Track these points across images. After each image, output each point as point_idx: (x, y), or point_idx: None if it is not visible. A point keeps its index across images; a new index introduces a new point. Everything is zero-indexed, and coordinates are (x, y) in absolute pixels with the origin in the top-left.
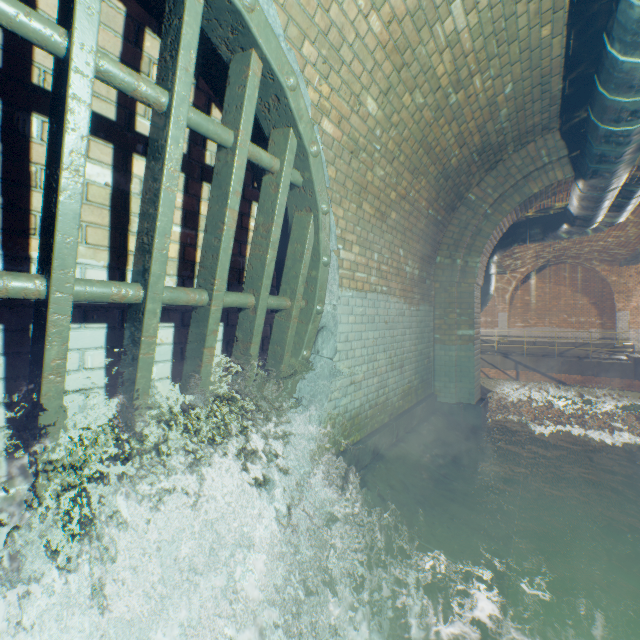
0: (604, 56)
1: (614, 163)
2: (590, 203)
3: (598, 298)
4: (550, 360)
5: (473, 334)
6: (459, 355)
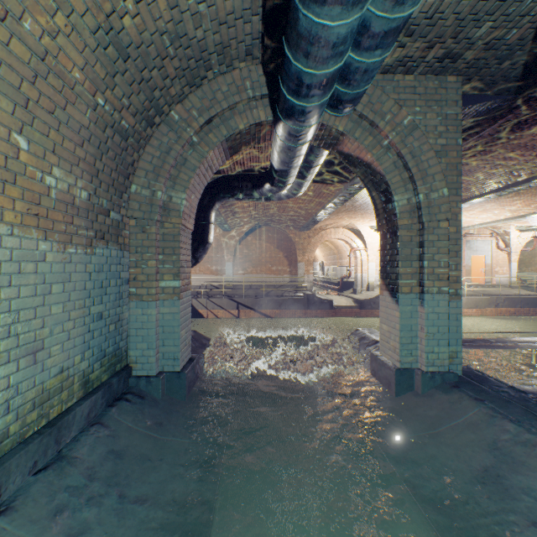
0: None
1: (310, 96)
2: (287, 156)
3: (289, 253)
4: (261, 299)
5: (179, 286)
6: (163, 312)
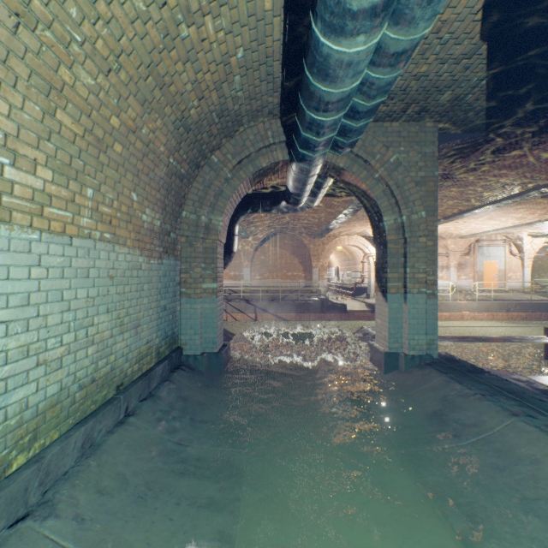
0: (310, 36)
1: (315, 151)
2: (300, 184)
3: (304, 259)
4: (277, 303)
5: (217, 287)
6: (205, 307)
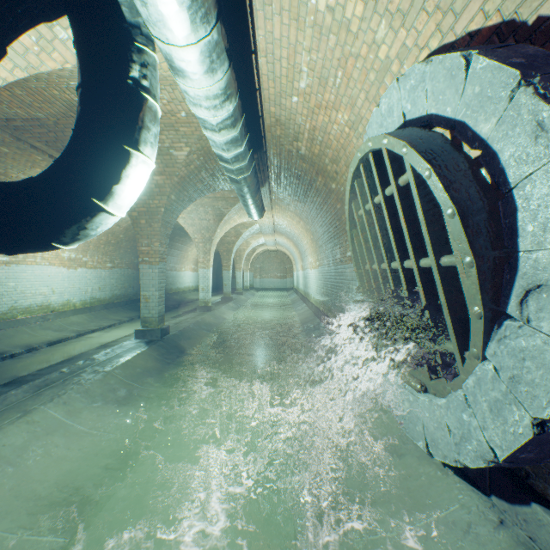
0: None
1: None
2: None
3: None
4: None
5: None
6: None
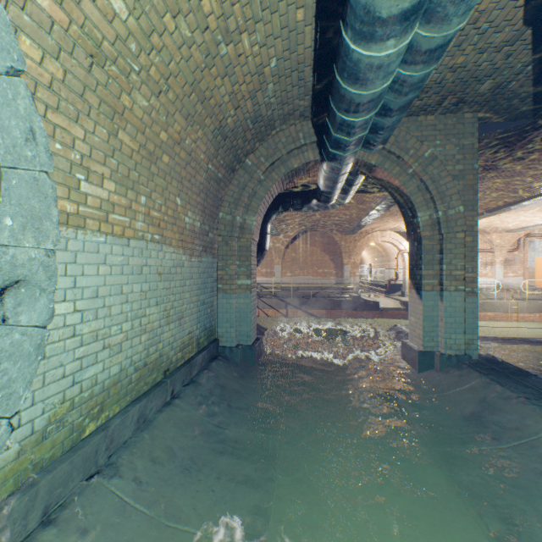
0: (341, 44)
1: (345, 150)
2: (331, 183)
3: (335, 256)
4: (308, 300)
5: (250, 283)
6: (239, 302)
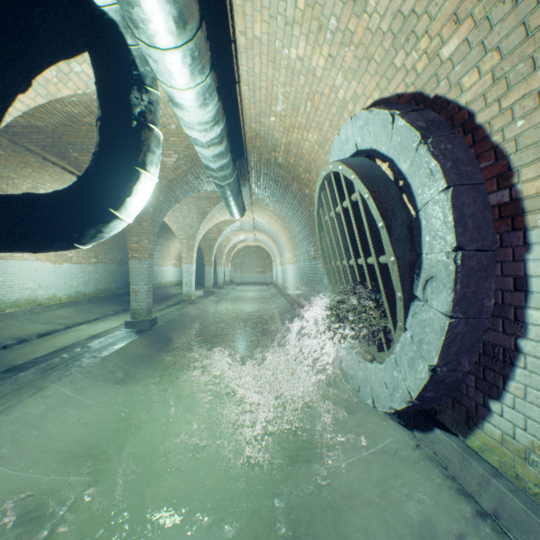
0: None
1: None
2: None
3: None
4: None
5: None
6: None
